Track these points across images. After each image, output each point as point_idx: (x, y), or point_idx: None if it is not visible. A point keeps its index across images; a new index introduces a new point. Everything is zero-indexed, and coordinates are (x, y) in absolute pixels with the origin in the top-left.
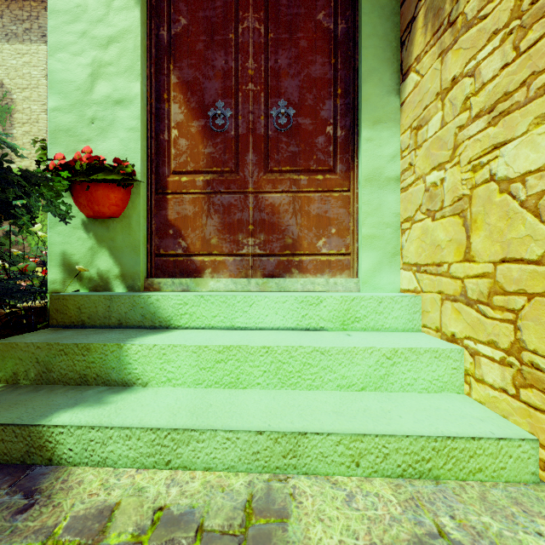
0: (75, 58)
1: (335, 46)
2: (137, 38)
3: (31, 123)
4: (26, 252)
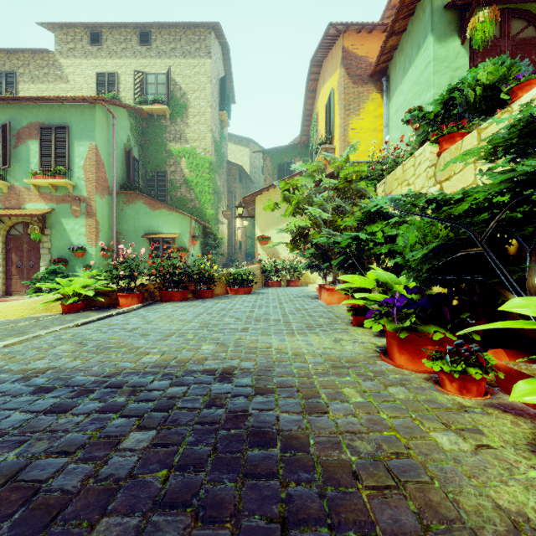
0: (443, 75)
1: None
2: (467, 68)
3: (200, 115)
4: (197, 207)
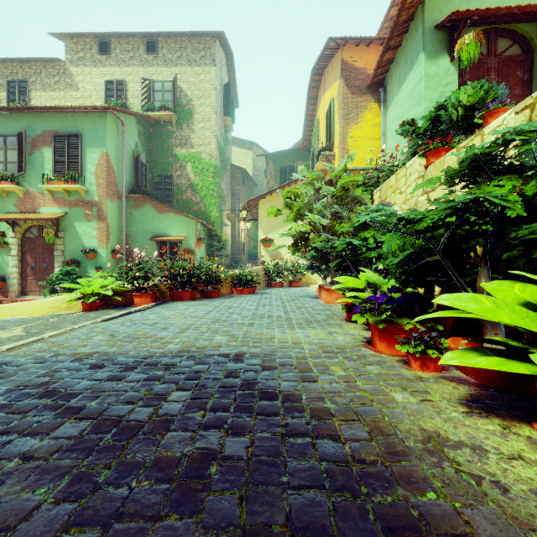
0: (434, 91)
1: (523, 83)
2: (456, 84)
3: (205, 121)
4: (202, 210)
